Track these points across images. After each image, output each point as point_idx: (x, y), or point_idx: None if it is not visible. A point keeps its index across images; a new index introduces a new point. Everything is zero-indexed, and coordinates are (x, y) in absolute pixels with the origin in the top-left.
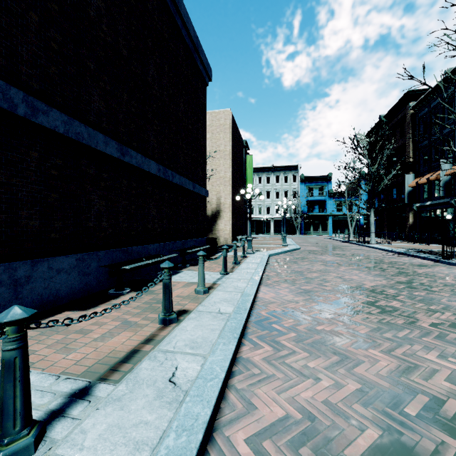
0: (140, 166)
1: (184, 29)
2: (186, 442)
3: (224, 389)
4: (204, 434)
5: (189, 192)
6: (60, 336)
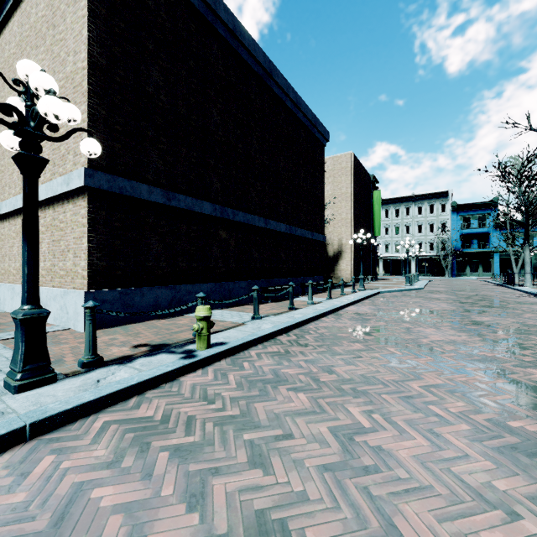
0: (275, 229)
1: (304, 118)
2: (296, 321)
3: (310, 322)
4: (301, 322)
5: (309, 239)
6: (250, 310)
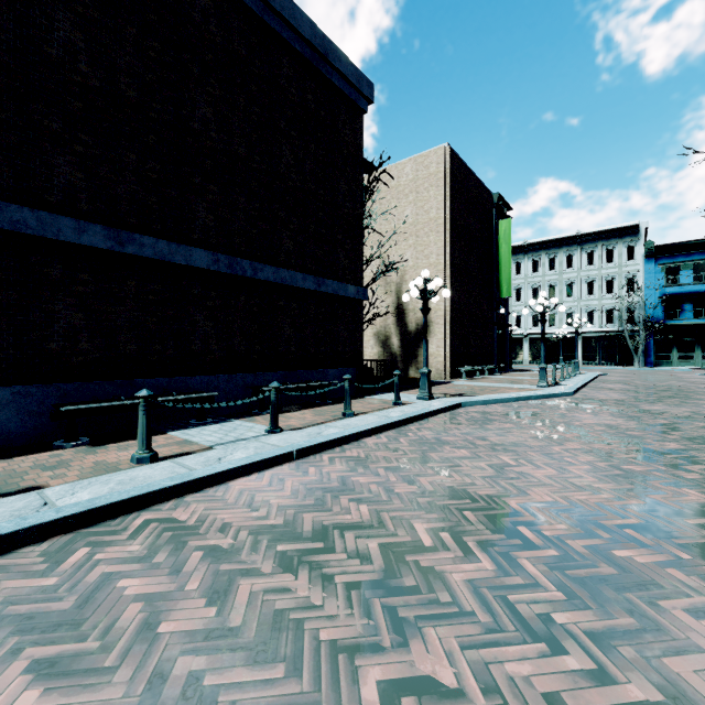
0: (166, 258)
1: (289, 31)
2: None
3: None
4: None
5: (310, 292)
6: None
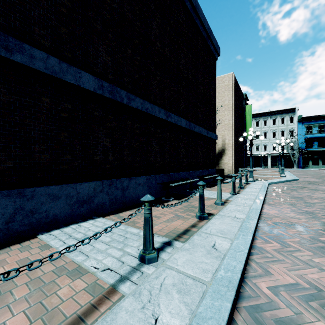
0: (176, 123)
1: (201, 26)
2: (231, 275)
3: (247, 259)
4: (241, 276)
5: (204, 137)
6: None
